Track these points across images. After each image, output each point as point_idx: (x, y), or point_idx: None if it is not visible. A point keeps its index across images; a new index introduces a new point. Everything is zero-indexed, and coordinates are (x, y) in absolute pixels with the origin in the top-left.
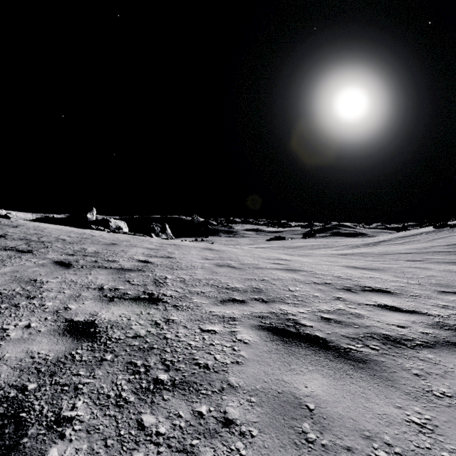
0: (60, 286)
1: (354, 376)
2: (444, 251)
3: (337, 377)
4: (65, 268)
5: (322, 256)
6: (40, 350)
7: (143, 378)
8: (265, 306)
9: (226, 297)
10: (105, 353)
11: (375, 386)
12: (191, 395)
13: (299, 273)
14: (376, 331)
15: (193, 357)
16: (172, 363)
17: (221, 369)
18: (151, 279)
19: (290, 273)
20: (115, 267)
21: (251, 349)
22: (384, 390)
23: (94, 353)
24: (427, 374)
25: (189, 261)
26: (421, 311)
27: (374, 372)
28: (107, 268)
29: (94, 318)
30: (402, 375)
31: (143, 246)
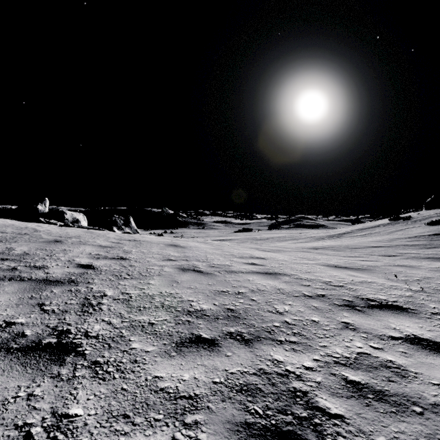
0: None
1: None
2: (412, 244)
3: None
4: None
5: (295, 251)
6: None
7: None
8: (248, 352)
9: (187, 333)
10: None
11: None
12: None
13: (281, 278)
14: None
15: None
16: None
17: None
18: (80, 299)
19: (270, 280)
20: (37, 278)
21: None
22: None
23: None
24: None
25: (145, 263)
26: None
27: None
28: (22, 280)
29: None
30: None
31: (94, 244)
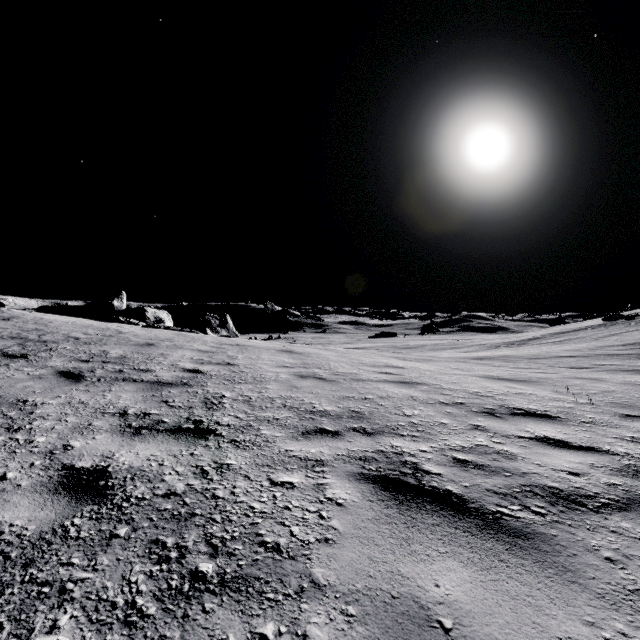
0: (62, 410)
1: (512, 564)
2: (620, 353)
3: (485, 567)
4: (72, 382)
5: (449, 361)
6: (15, 520)
7: (174, 570)
8: (369, 440)
9: (311, 426)
10: (117, 523)
11: (547, 582)
12: (249, 603)
13: (418, 387)
14: (538, 482)
15: (256, 531)
16: (222, 541)
17: (301, 553)
18: (200, 398)
19: (404, 388)
20: (149, 380)
21: (349, 516)
22: (562, 589)
23: (100, 523)
24: (626, 558)
25: (258, 369)
26: (600, 447)
27: (543, 555)
28: (136, 381)
29: (107, 462)
30: (588, 560)
31: (192, 348)
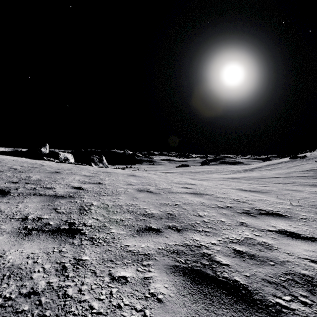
0: None
1: None
2: (303, 175)
3: None
4: (0, 197)
5: (217, 180)
6: None
7: None
8: (179, 235)
9: (143, 225)
10: None
11: None
12: None
13: (204, 196)
14: (294, 270)
15: None
16: None
17: None
18: (77, 206)
19: (197, 197)
20: (49, 194)
21: (166, 314)
22: None
23: None
24: None
25: (115, 186)
26: None
27: None
28: (41, 195)
29: None
30: None
31: (81, 174)
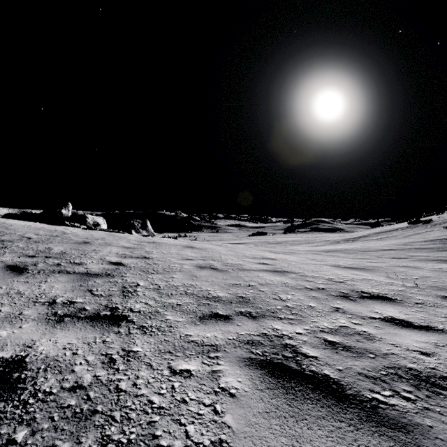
0: None
1: None
2: (425, 247)
3: None
4: (16, 275)
5: (307, 253)
6: None
7: None
8: (254, 323)
9: (207, 311)
10: (17, 425)
11: None
12: None
13: (288, 275)
14: (399, 363)
15: (153, 431)
16: (117, 446)
17: None
18: (119, 287)
19: (278, 276)
20: (80, 271)
21: (241, 409)
22: None
23: (0, 425)
24: None
25: (167, 262)
26: (436, 326)
27: None
28: (69, 273)
29: (27, 352)
30: None
31: (119, 245)
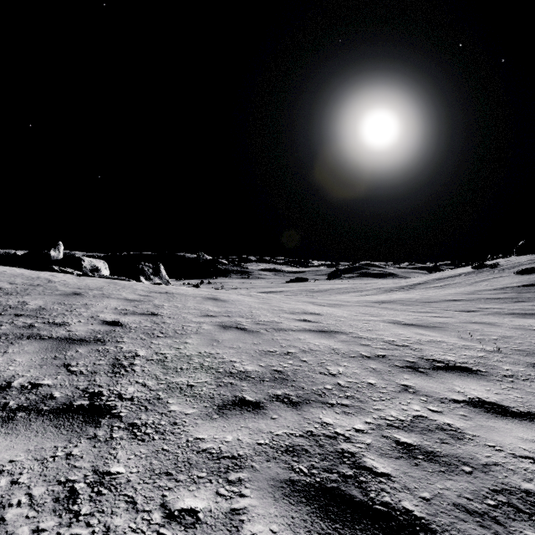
0: None
1: None
2: (496, 297)
3: None
4: None
5: (357, 305)
6: None
7: None
8: (295, 415)
9: (230, 396)
10: None
11: None
12: None
13: (337, 337)
14: (509, 483)
15: None
16: None
17: None
18: (109, 359)
19: (325, 339)
20: (58, 336)
21: None
22: None
23: None
24: None
25: (181, 319)
26: None
27: None
28: (42, 338)
29: None
30: None
31: (120, 297)
